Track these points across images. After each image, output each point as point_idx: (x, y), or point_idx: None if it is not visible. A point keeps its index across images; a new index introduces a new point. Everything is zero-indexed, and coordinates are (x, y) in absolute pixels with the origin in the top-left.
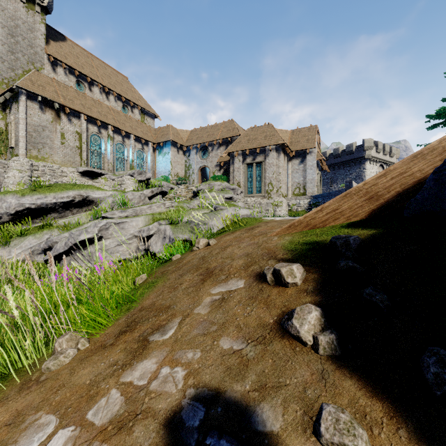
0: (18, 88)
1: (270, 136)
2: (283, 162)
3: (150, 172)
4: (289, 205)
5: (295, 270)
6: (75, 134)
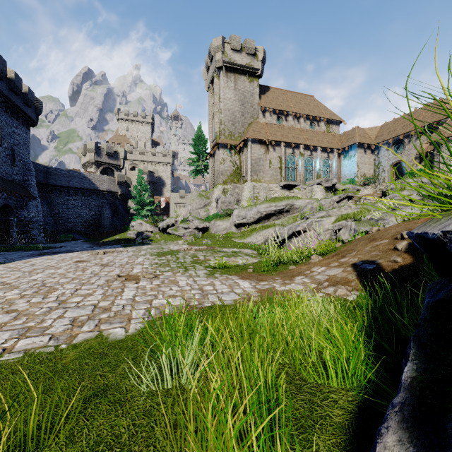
0: (247, 138)
1: None
2: None
3: (335, 177)
4: None
5: None
6: (277, 158)
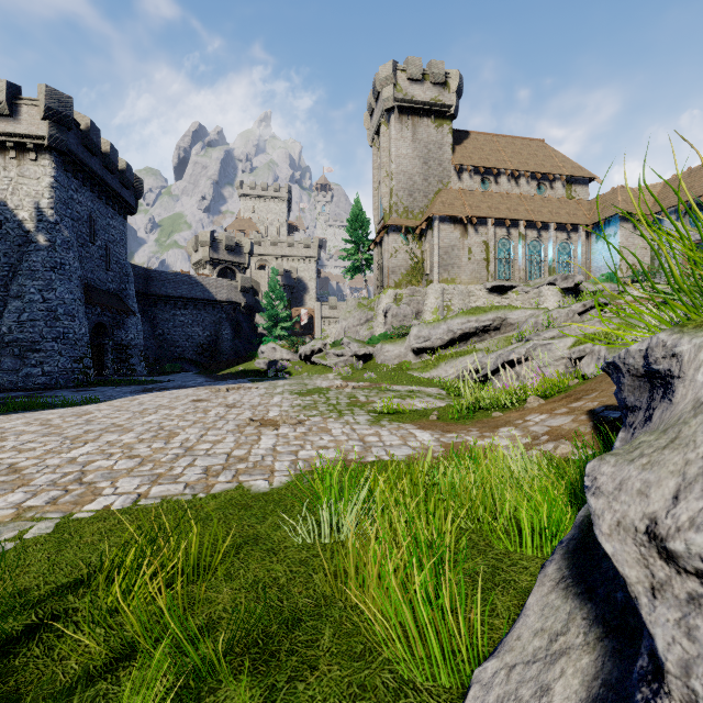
0: (433, 216)
1: None
2: None
3: (581, 271)
4: None
5: None
6: (481, 244)
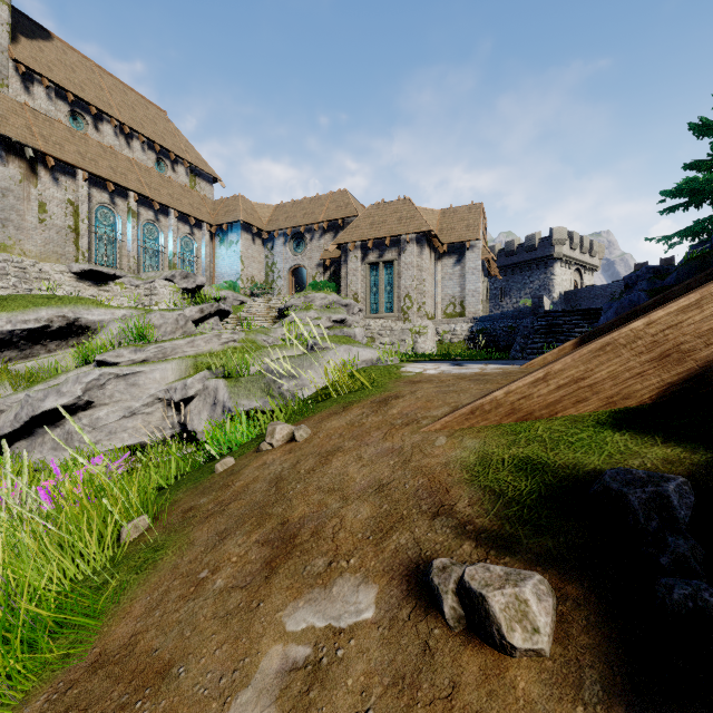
0: None
1: (407, 219)
2: (428, 262)
3: (206, 274)
4: (438, 333)
5: (534, 602)
6: (66, 204)
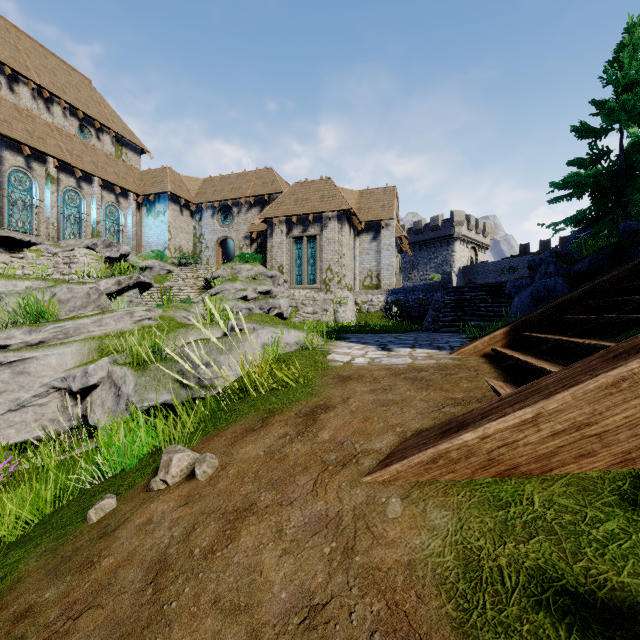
0: None
1: (328, 197)
2: (348, 238)
3: (132, 243)
4: (357, 303)
5: None
6: None
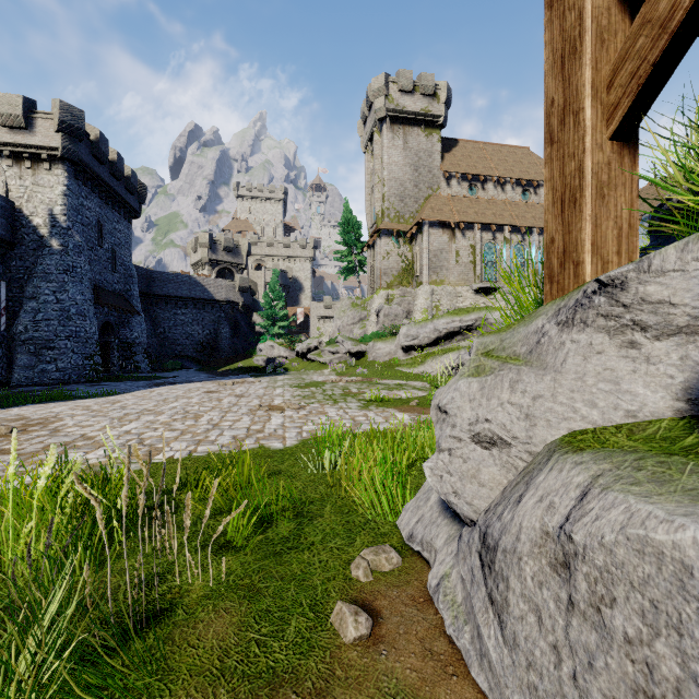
0: (423, 221)
1: None
2: None
3: None
4: None
5: None
6: (469, 248)
